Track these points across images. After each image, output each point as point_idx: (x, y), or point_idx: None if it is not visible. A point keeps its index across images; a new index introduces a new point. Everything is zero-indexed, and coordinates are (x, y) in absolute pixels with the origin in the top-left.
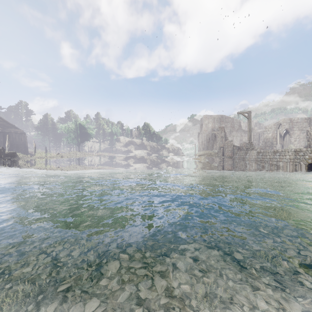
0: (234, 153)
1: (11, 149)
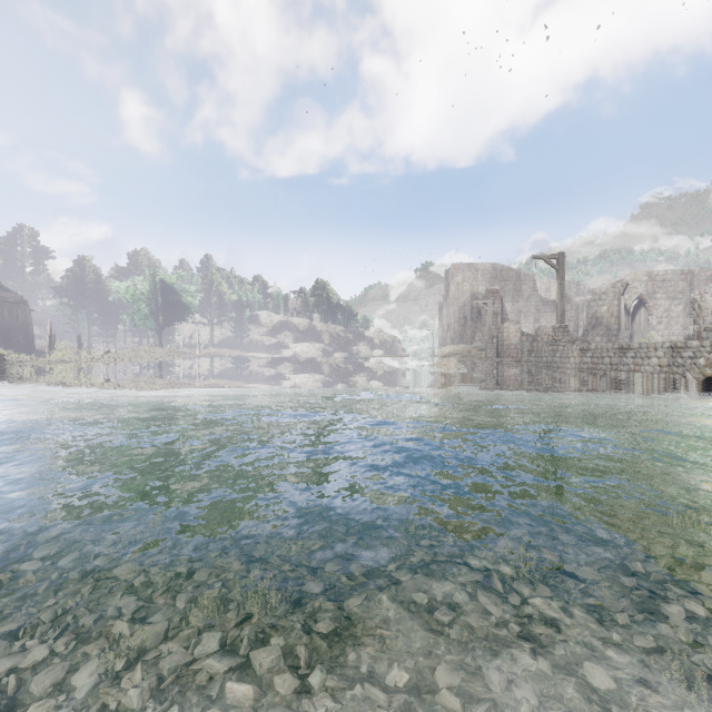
0: (523, 350)
1: None
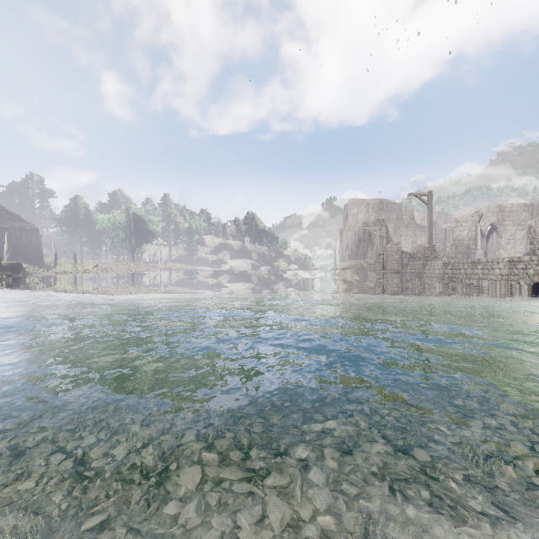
0: (402, 264)
1: (14, 258)
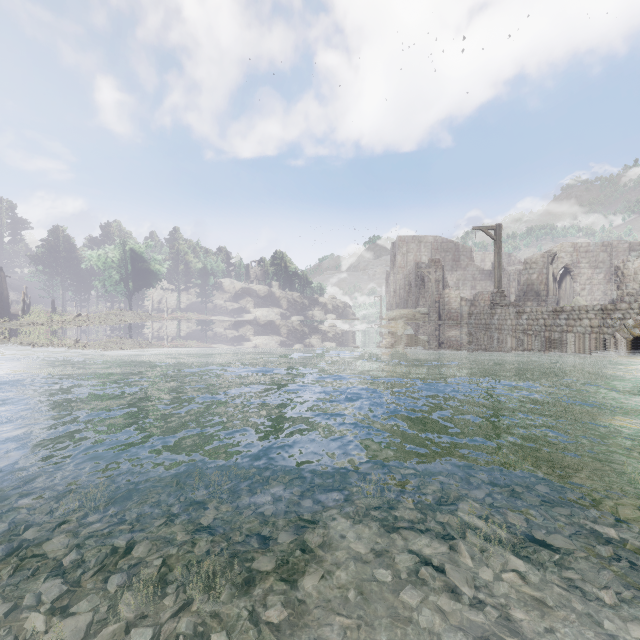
0: (462, 314)
1: None
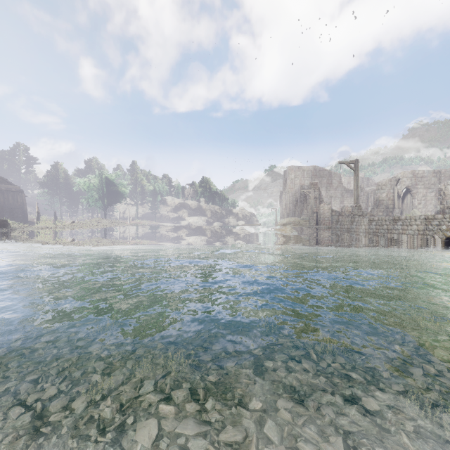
0: (333, 221)
1: (2, 215)
